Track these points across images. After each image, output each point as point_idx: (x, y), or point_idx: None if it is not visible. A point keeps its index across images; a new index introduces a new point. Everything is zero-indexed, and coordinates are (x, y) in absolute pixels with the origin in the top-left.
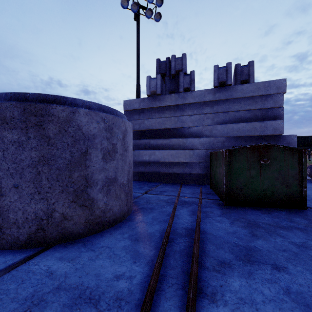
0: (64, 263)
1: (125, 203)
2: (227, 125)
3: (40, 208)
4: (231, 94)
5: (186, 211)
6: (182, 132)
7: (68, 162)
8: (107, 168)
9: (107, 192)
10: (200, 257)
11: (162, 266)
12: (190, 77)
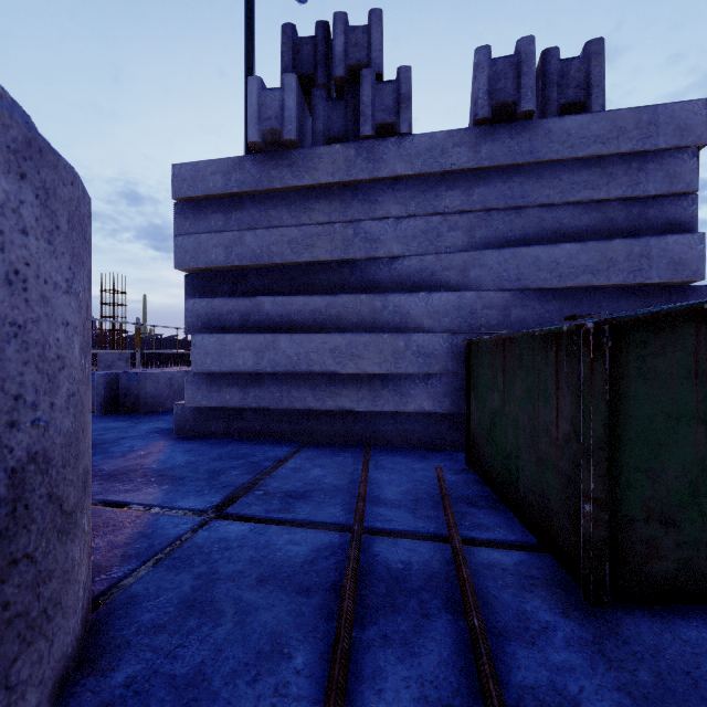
0: None
1: None
2: (519, 249)
3: None
4: (530, 147)
5: None
6: (368, 274)
7: None
8: None
9: None
10: None
11: None
12: (396, 88)
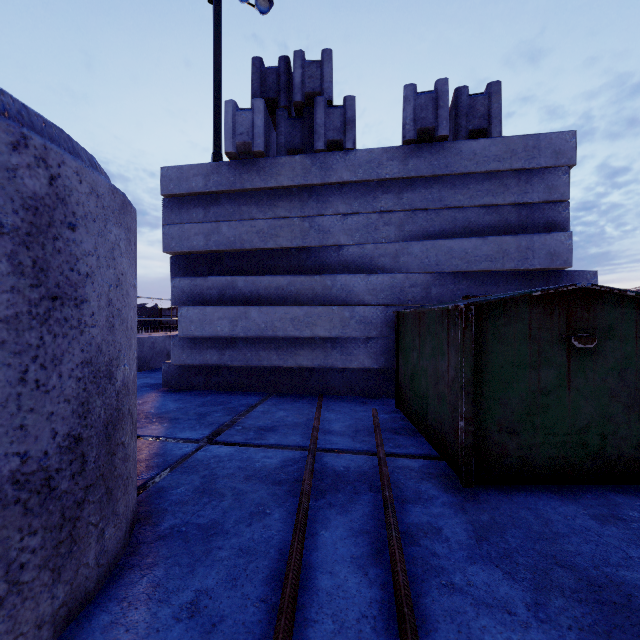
0: None
1: (51, 564)
2: (438, 241)
3: None
4: (446, 163)
5: (344, 535)
6: (321, 259)
7: None
8: None
9: None
10: None
11: None
12: (343, 112)
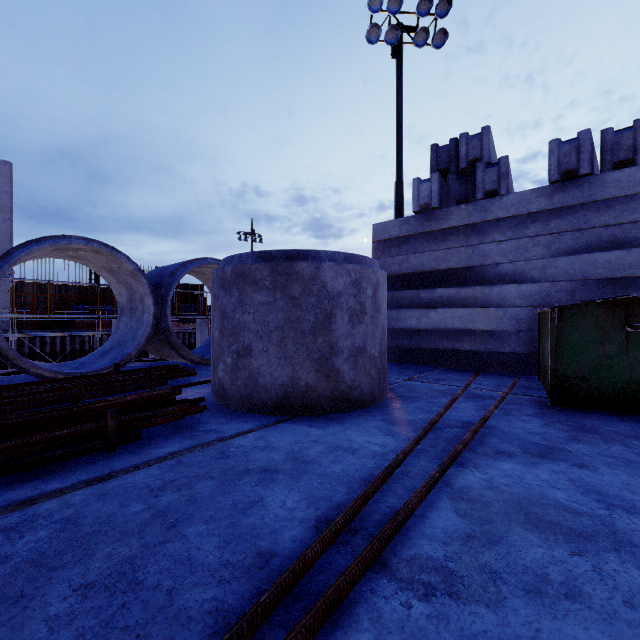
0: (315, 429)
1: (376, 382)
2: (581, 256)
3: (286, 374)
4: (590, 193)
5: (472, 405)
6: (481, 274)
7: (313, 325)
8: (353, 333)
9: (353, 364)
10: (471, 445)
11: (420, 444)
12: (498, 169)
